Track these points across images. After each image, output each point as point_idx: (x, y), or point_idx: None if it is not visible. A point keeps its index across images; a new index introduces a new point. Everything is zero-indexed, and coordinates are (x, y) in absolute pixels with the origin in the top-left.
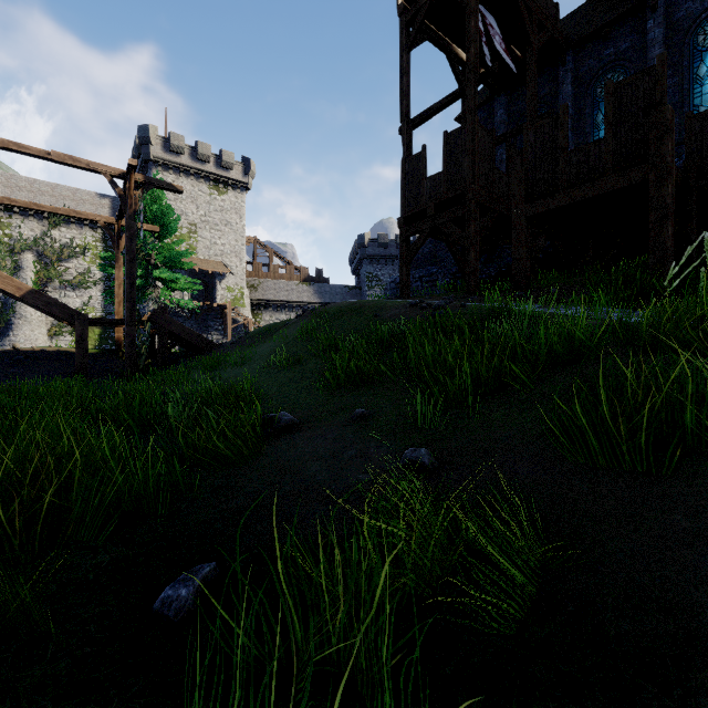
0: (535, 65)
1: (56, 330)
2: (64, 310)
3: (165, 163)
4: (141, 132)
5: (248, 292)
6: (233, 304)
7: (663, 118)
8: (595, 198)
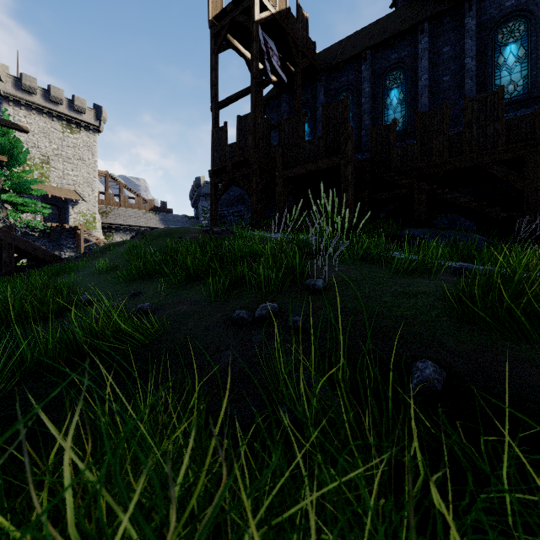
0: (300, 80)
1: None
2: None
3: (16, 99)
4: None
5: (100, 217)
6: (86, 227)
7: (347, 130)
8: (318, 171)
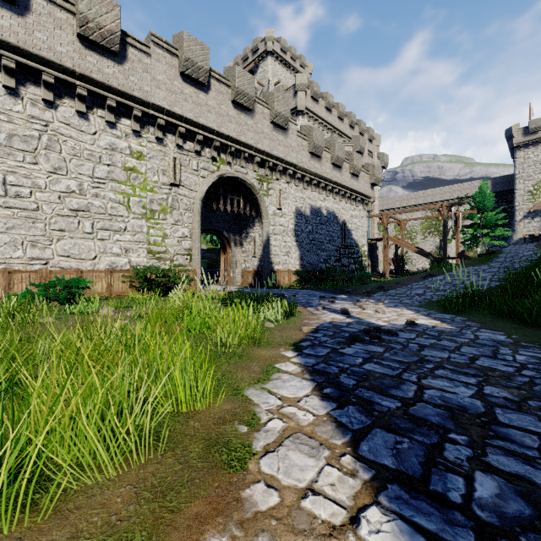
0: None
1: None
2: (427, 256)
3: (525, 143)
4: (506, 133)
5: None
6: None
7: None
8: None
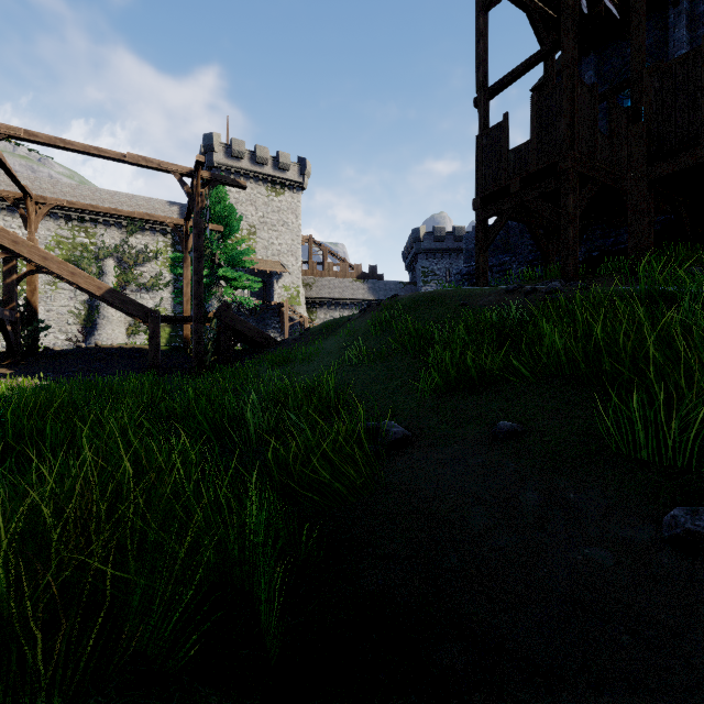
0: (643, 7)
1: (133, 329)
2: (138, 308)
3: (227, 168)
4: (205, 140)
5: (303, 290)
6: (290, 303)
7: None
8: None
